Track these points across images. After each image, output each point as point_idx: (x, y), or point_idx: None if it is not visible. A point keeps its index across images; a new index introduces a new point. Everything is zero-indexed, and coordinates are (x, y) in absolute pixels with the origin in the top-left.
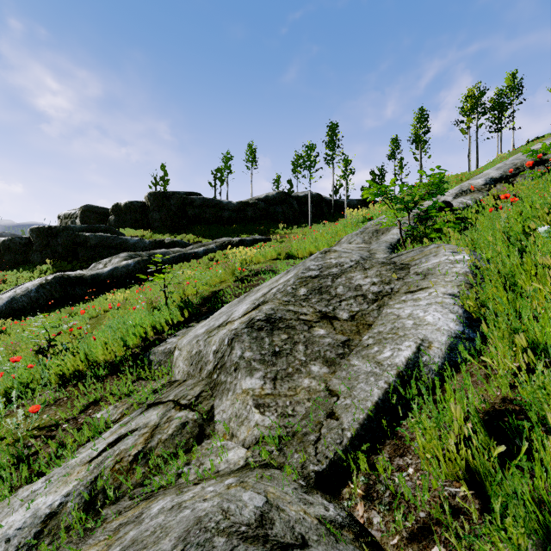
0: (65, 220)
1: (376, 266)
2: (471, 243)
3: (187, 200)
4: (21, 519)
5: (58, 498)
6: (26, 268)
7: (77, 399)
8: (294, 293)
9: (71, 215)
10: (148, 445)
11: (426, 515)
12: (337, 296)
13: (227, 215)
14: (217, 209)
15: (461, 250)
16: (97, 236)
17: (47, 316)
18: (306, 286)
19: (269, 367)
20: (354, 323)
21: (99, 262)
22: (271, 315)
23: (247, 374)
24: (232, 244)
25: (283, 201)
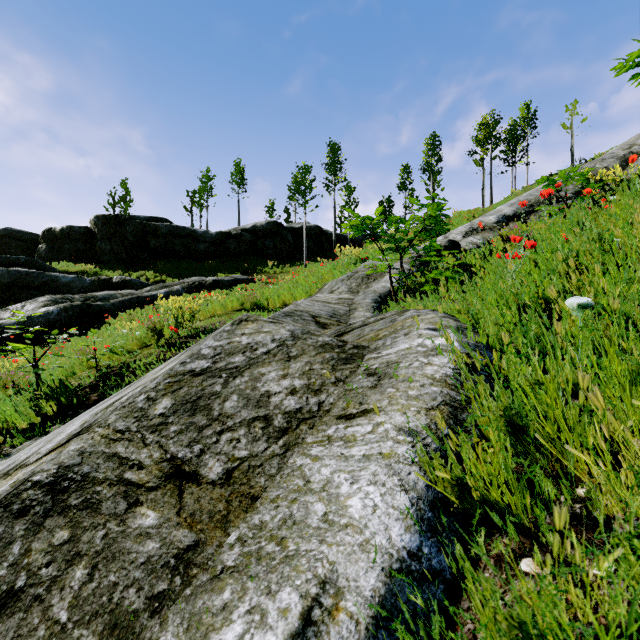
0: None
1: (309, 353)
2: (466, 309)
3: (149, 227)
4: None
5: None
6: None
7: None
8: (146, 409)
9: None
10: None
11: None
12: (220, 419)
13: (203, 248)
14: (189, 240)
15: (447, 326)
16: (11, 271)
17: None
18: (174, 393)
19: None
20: (225, 491)
21: (5, 308)
22: (69, 470)
23: None
24: (204, 286)
25: (275, 232)
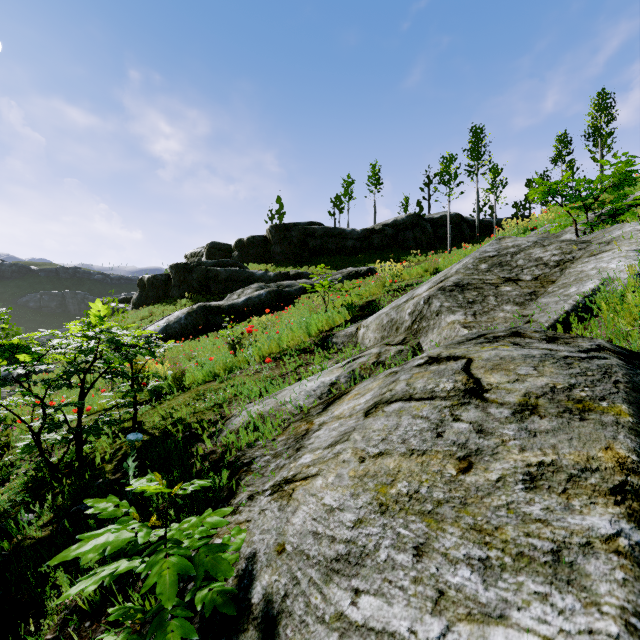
0: (191, 259)
1: (555, 243)
2: None
3: (308, 230)
4: (316, 384)
5: (333, 377)
6: (168, 302)
7: (285, 365)
8: (476, 268)
9: (198, 254)
10: (379, 359)
11: (609, 339)
12: (518, 267)
13: (351, 244)
14: (340, 239)
15: None
16: (227, 270)
17: (197, 340)
18: (485, 263)
19: (467, 309)
20: (537, 282)
21: (233, 293)
22: (459, 282)
23: (450, 314)
24: (359, 274)
25: (414, 224)
